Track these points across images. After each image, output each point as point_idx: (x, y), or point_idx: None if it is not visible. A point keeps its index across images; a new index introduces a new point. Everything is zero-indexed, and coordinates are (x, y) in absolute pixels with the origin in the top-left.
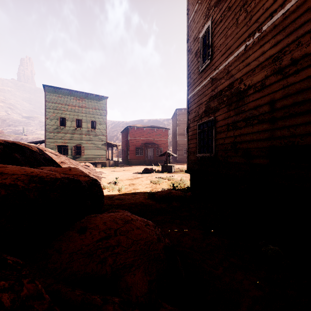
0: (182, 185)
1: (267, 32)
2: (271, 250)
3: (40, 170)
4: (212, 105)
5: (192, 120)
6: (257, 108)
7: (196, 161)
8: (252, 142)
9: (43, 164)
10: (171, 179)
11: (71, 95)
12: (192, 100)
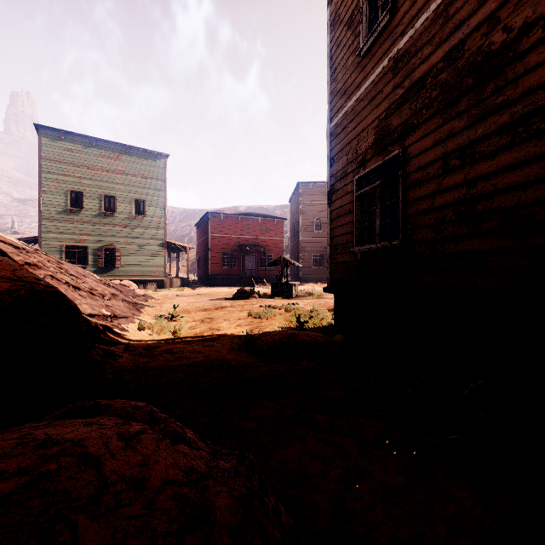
0: (317, 320)
1: None
2: None
3: None
4: (396, 123)
5: (341, 174)
6: None
7: (350, 264)
8: (537, 184)
9: None
10: (291, 309)
11: (94, 149)
12: (340, 129)
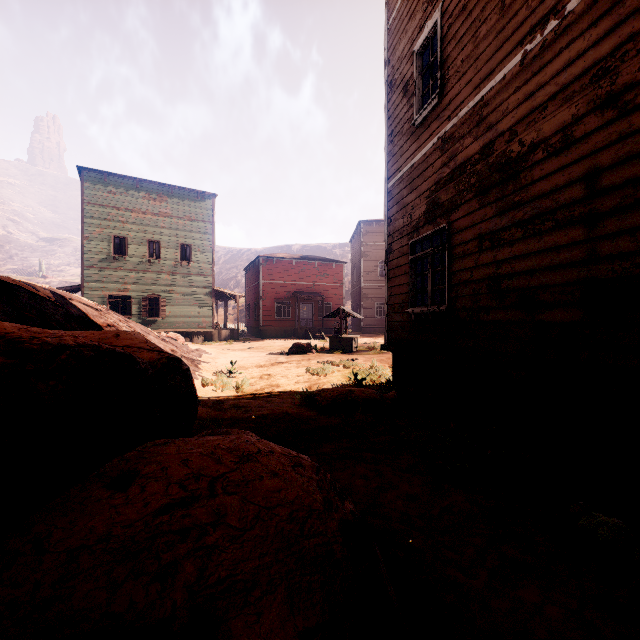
0: (376, 377)
1: (577, 14)
2: (605, 525)
3: (19, 326)
4: (443, 198)
5: (397, 235)
6: (552, 193)
7: (405, 324)
8: (540, 272)
9: (59, 325)
10: (350, 365)
11: (138, 191)
12: (396, 191)
